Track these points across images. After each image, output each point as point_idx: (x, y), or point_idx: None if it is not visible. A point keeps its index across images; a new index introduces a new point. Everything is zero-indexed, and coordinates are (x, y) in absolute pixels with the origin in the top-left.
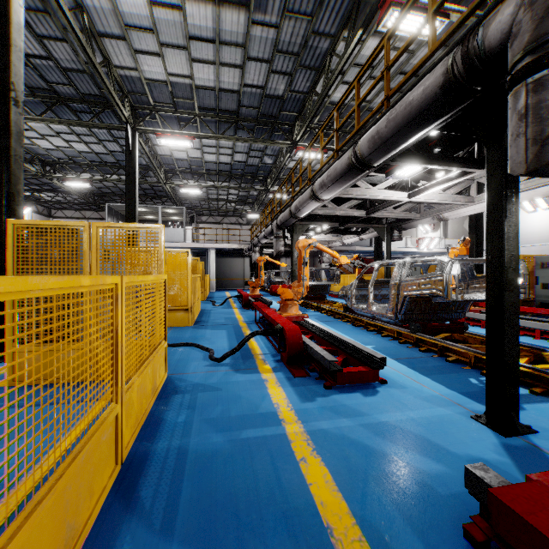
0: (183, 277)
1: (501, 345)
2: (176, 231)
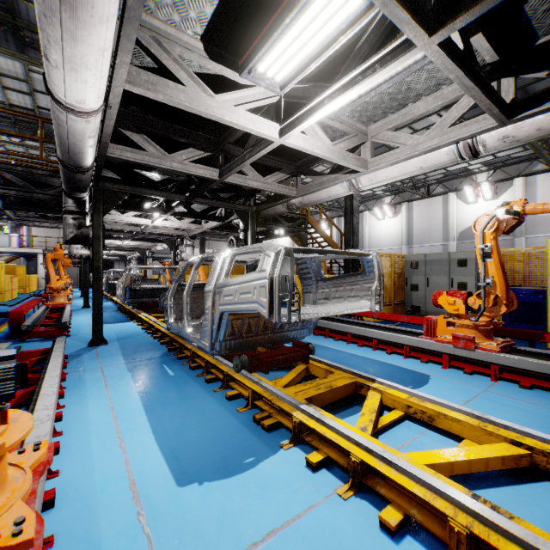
0: (0, 276)
1: (84, 290)
2: (1, 237)
